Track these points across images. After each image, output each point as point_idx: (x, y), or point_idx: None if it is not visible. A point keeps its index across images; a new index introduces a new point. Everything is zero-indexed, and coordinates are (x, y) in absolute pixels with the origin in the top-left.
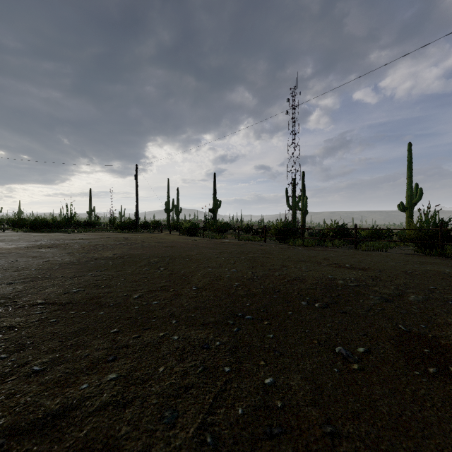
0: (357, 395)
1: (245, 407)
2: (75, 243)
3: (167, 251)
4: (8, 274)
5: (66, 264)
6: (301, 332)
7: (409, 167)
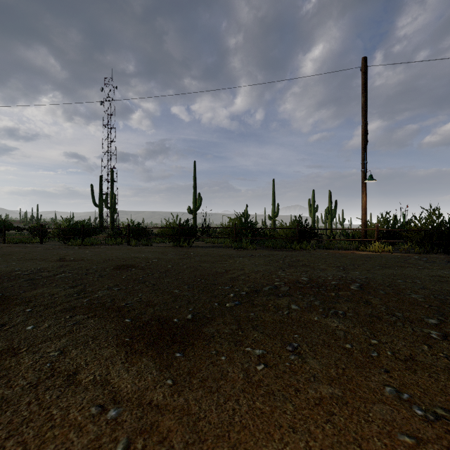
0: None
1: None
2: None
3: None
4: None
5: None
6: None
7: (195, 180)
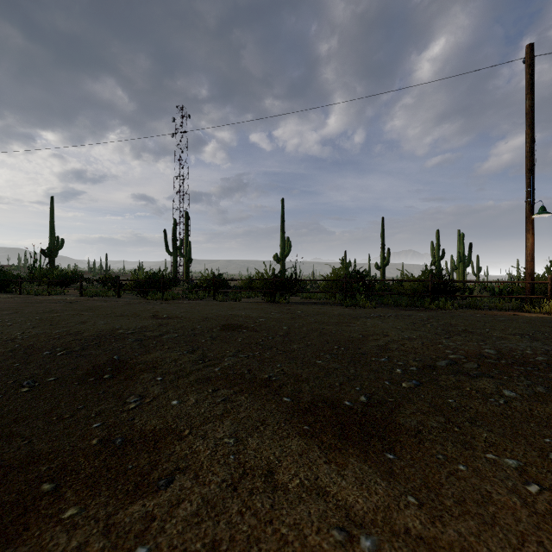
0: None
1: None
2: None
3: None
4: None
5: None
6: (6, 378)
7: (283, 221)
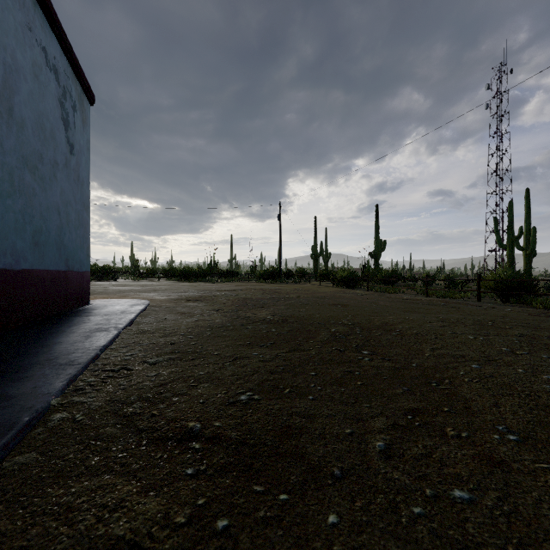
0: None
1: None
2: (221, 295)
3: (342, 313)
4: (154, 341)
5: (218, 328)
6: None
7: None
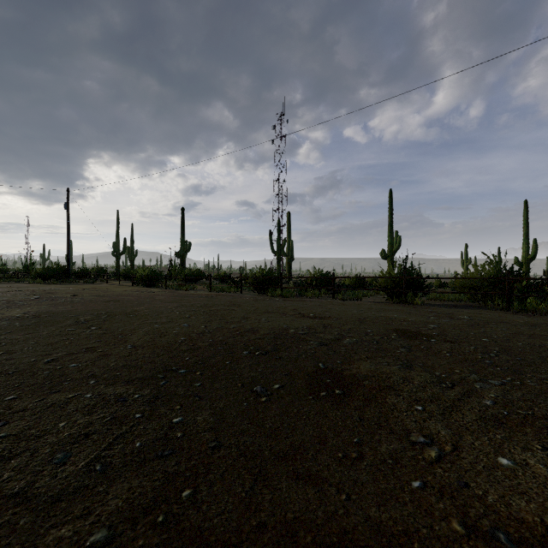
0: (252, 419)
1: (144, 441)
2: None
3: (106, 307)
4: None
5: None
6: (230, 378)
7: (391, 214)
